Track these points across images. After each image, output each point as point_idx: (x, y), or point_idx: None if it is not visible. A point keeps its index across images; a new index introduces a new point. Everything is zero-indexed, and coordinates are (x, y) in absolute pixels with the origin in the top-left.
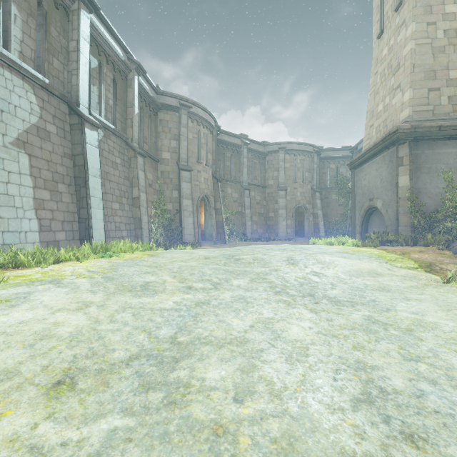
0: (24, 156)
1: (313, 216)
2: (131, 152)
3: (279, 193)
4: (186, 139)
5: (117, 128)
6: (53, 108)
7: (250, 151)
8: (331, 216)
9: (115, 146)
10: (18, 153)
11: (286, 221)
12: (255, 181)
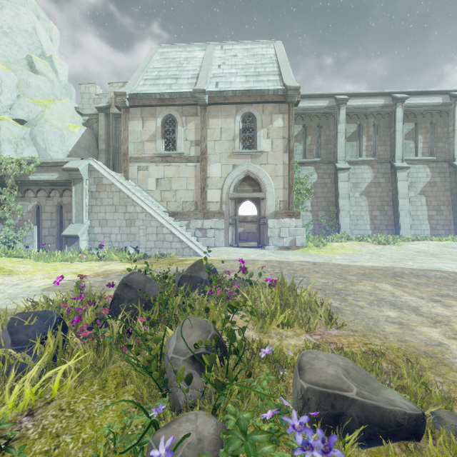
0: (423, 198)
1: None
2: None
3: None
4: None
5: None
6: (438, 169)
7: None
8: None
9: None
10: (420, 197)
11: None
12: None
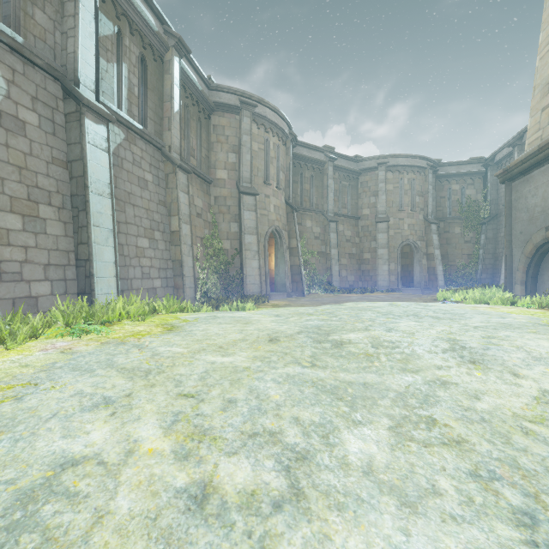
0: None
1: (427, 257)
2: (169, 166)
3: (378, 226)
4: (248, 151)
5: (147, 130)
6: (33, 85)
7: (337, 170)
8: (453, 257)
9: (144, 155)
10: None
11: (389, 264)
12: (344, 211)
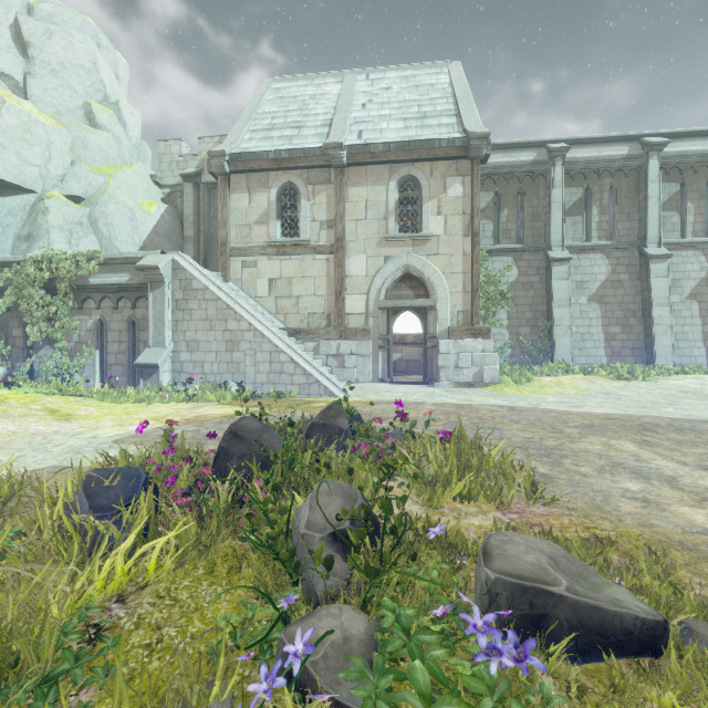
0: (695, 304)
1: None
2: None
3: None
4: None
5: None
6: None
7: None
8: None
9: None
10: (690, 304)
11: None
12: None
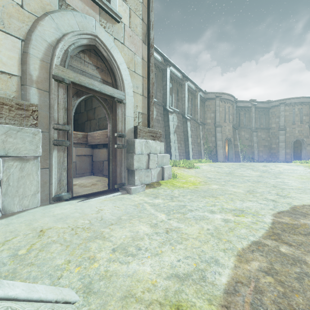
0: (175, 135)
1: None
2: (197, 124)
3: (280, 132)
4: (218, 112)
5: (192, 117)
6: (179, 118)
7: (257, 108)
8: None
9: (192, 123)
10: (175, 134)
11: (285, 150)
12: (261, 126)
